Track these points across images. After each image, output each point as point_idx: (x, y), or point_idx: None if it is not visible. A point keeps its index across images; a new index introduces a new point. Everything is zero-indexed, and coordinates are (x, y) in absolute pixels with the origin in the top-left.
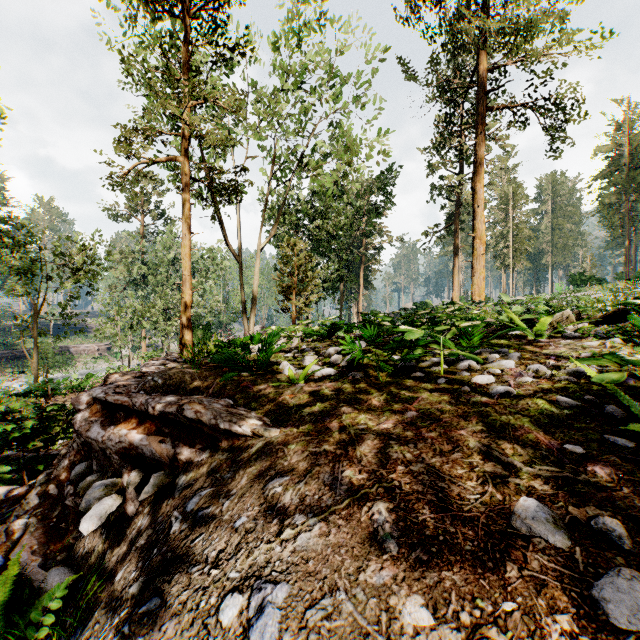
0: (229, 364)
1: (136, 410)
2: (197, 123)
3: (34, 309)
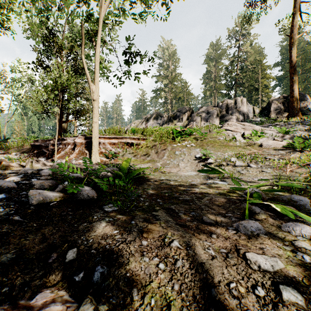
0: (3, 140)
1: None
2: None
3: None
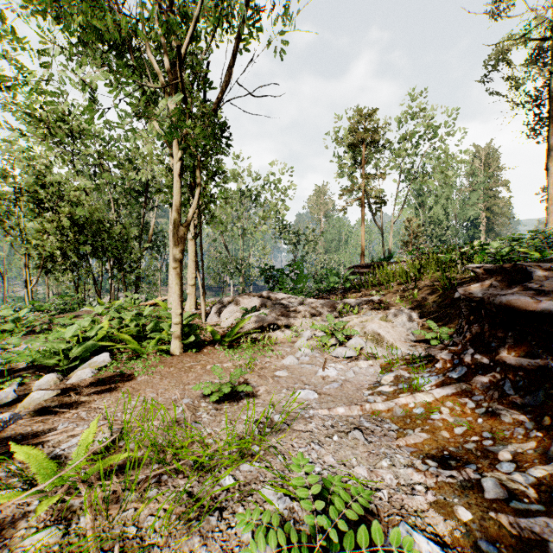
0: (381, 260)
1: (363, 266)
2: (369, 190)
3: (293, 258)
